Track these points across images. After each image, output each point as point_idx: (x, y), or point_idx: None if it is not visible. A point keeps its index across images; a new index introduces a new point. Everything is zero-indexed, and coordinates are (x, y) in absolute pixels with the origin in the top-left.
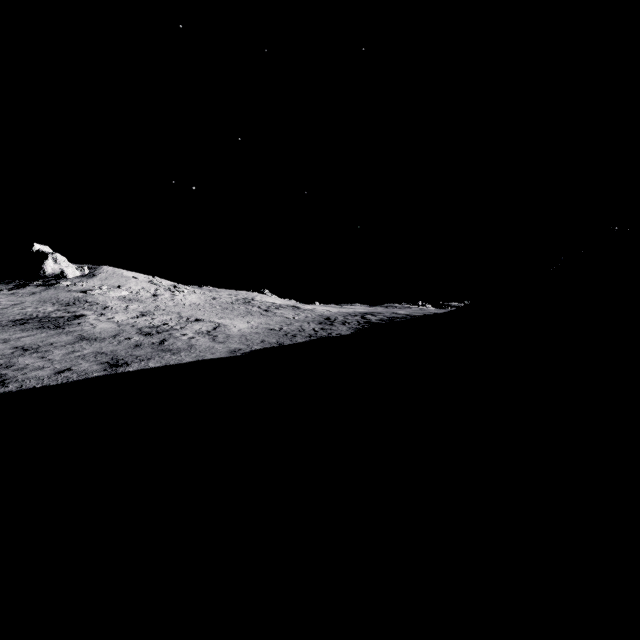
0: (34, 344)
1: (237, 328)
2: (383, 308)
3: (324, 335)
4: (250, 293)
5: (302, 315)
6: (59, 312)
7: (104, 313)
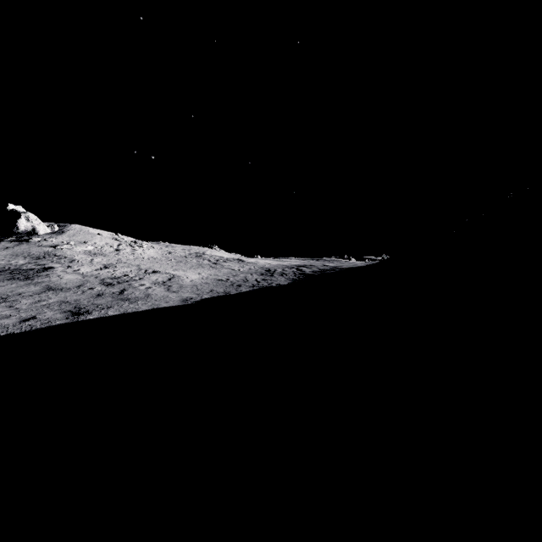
0: (4, 294)
1: (189, 279)
2: (315, 261)
3: (265, 285)
4: (201, 248)
5: (246, 267)
6: (30, 265)
7: (71, 266)
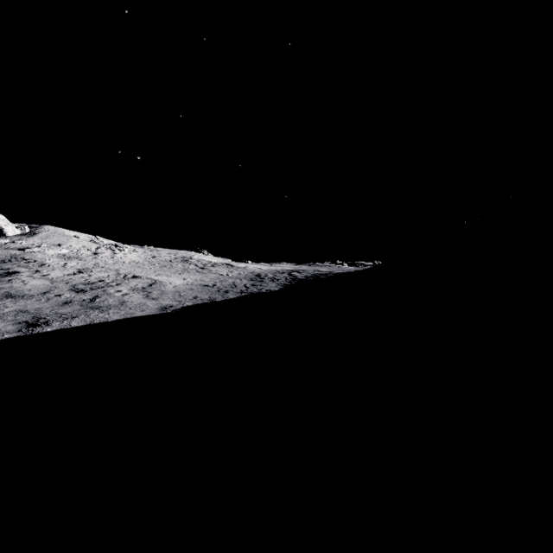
0: None
1: (173, 284)
2: (307, 266)
3: (254, 291)
4: (189, 252)
5: (235, 272)
6: None
7: (40, 270)
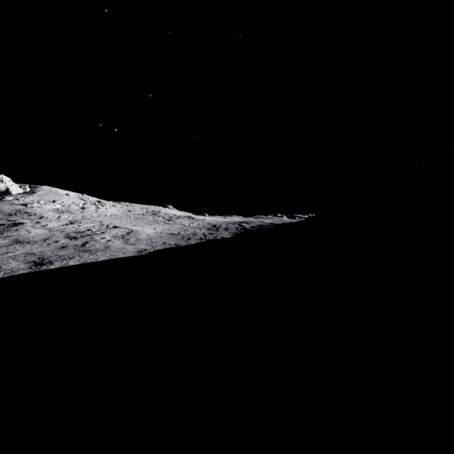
0: None
1: (145, 233)
2: (254, 218)
3: (211, 238)
4: (157, 207)
5: (195, 223)
6: (1, 220)
7: (39, 221)
